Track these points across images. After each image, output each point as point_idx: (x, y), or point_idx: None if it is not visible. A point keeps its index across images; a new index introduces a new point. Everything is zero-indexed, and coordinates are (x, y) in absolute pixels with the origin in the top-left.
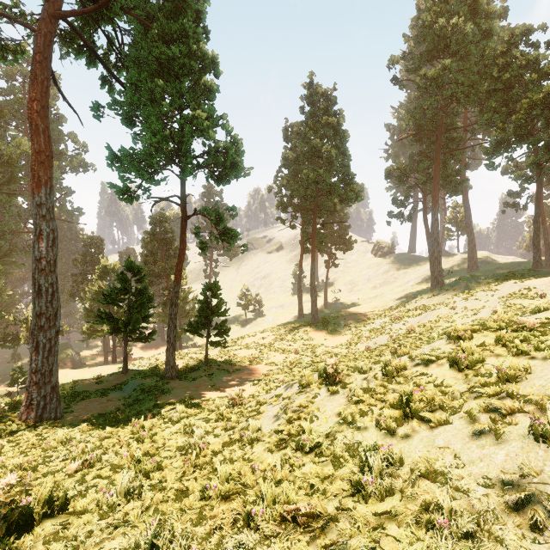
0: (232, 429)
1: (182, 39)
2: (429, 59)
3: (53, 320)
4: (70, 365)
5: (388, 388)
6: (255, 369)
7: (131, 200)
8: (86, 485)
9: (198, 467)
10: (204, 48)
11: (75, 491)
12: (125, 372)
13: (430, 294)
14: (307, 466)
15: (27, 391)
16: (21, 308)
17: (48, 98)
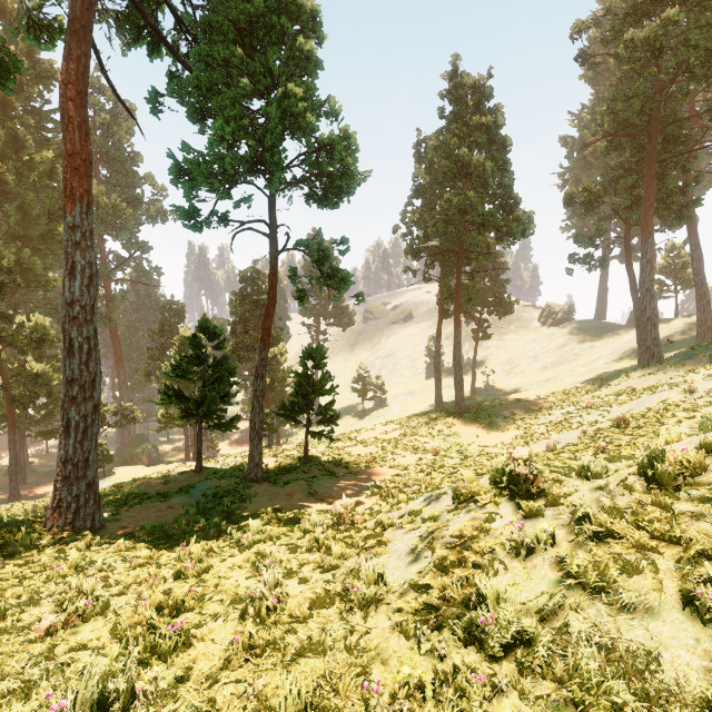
0: (332, 569)
1: None
2: (637, 19)
3: (90, 389)
4: (146, 461)
5: (674, 512)
6: (375, 473)
7: (200, 227)
8: (45, 667)
9: (256, 652)
10: None
11: (15, 681)
12: (198, 470)
13: (642, 372)
14: (502, 698)
15: (55, 488)
16: None
17: (87, 82)
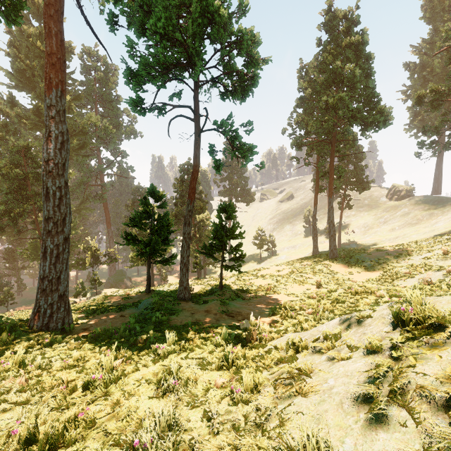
0: (243, 402)
1: None
2: None
3: (61, 225)
4: (124, 286)
5: None
6: (273, 298)
7: (144, 113)
8: None
9: None
10: None
11: None
12: (147, 291)
13: None
14: None
15: (36, 297)
16: (88, 239)
17: (63, 5)
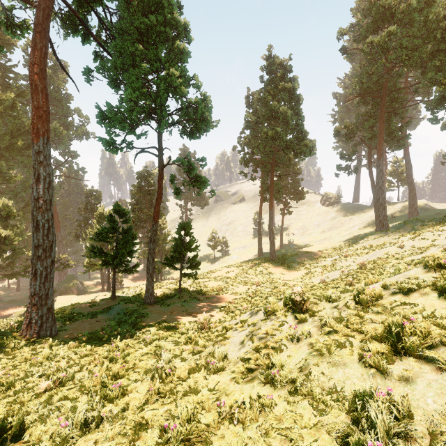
0: (199, 353)
1: (159, 10)
2: (374, 29)
3: (49, 251)
4: (76, 292)
5: (365, 318)
6: (222, 297)
7: (116, 151)
8: (49, 408)
9: (162, 395)
10: (178, 16)
11: (36, 415)
12: (113, 298)
13: (377, 235)
14: (279, 405)
15: (27, 311)
16: None
17: (46, 63)
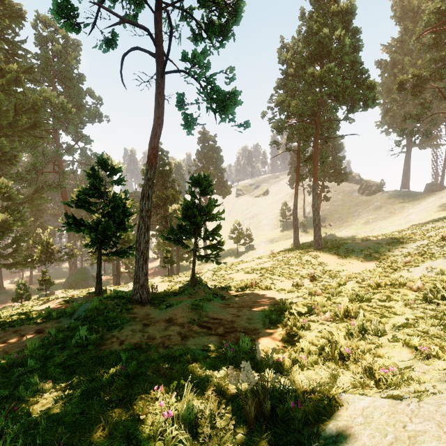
0: None
1: None
2: None
3: None
4: (85, 286)
5: None
6: (260, 295)
7: (77, 29)
8: None
9: None
10: None
11: None
12: (97, 292)
13: None
14: None
15: None
16: (39, 232)
17: None
